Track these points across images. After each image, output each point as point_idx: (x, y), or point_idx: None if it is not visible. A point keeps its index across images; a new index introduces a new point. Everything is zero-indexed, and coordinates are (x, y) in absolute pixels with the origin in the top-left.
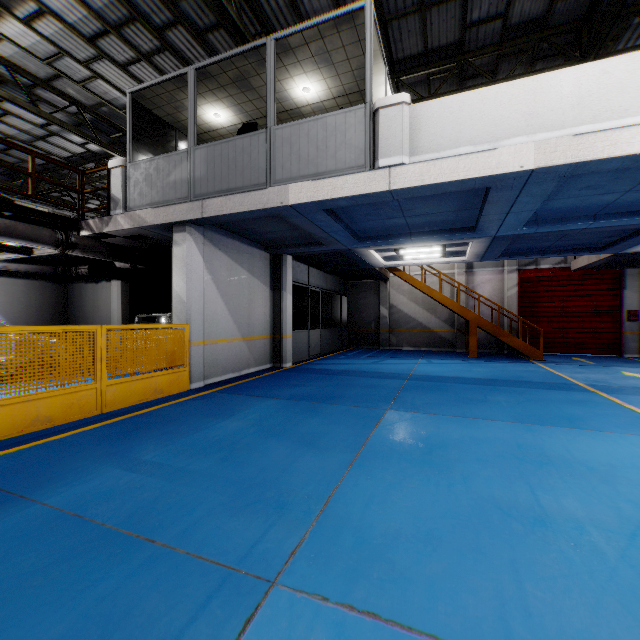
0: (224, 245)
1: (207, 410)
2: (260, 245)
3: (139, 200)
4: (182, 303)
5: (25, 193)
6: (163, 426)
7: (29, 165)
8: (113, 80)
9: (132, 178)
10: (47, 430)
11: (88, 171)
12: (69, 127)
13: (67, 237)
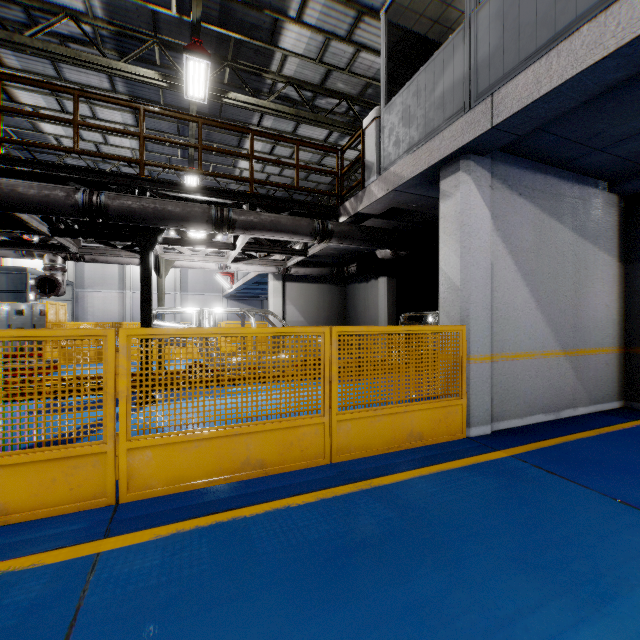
0: (527, 186)
1: (513, 528)
2: (596, 181)
3: (394, 152)
4: (454, 291)
5: (290, 186)
6: (412, 562)
7: (322, 186)
8: (374, 44)
9: (386, 127)
10: (254, 482)
11: (345, 147)
12: (339, 124)
13: (323, 224)
